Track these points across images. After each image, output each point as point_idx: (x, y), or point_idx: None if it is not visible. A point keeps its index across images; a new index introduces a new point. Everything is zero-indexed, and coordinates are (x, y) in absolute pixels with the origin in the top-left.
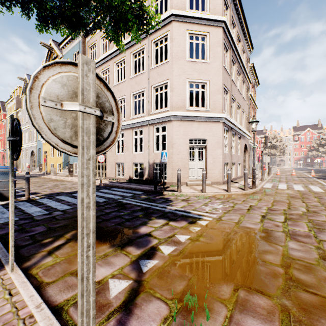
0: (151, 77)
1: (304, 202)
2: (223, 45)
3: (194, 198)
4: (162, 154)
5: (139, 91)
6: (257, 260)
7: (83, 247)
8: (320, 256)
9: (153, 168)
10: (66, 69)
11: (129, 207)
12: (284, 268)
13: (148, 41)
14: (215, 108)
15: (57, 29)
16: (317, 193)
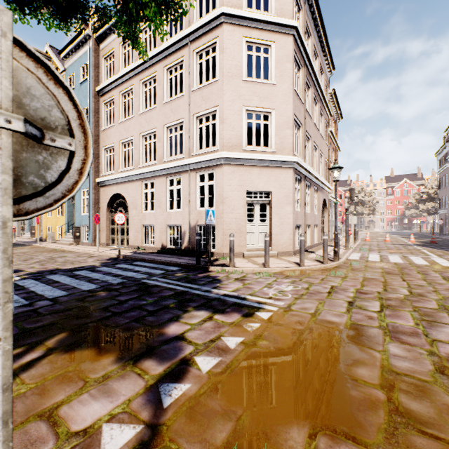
0: (193, 103)
1: (405, 281)
2: (294, 61)
3: (253, 276)
4: (208, 212)
5: (176, 122)
6: (344, 378)
7: None
8: (435, 367)
9: (196, 232)
10: None
11: (156, 291)
12: (386, 390)
13: (189, 51)
14: (283, 149)
15: (37, 16)
16: (421, 267)
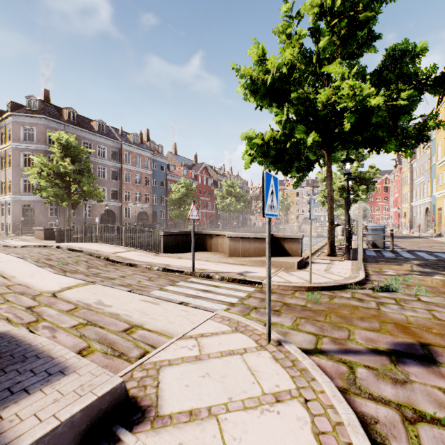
0: None
1: None
2: None
3: None
4: None
5: None
6: None
7: (359, 239)
8: None
9: None
10: (356, 204)
11: None
12: None
13: None
14: None
15: None
16: None
